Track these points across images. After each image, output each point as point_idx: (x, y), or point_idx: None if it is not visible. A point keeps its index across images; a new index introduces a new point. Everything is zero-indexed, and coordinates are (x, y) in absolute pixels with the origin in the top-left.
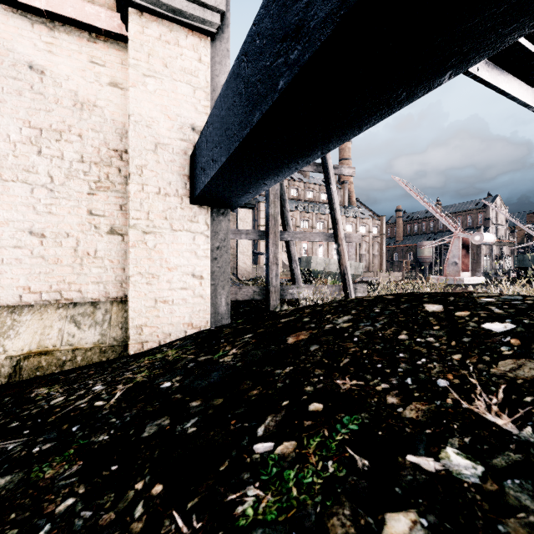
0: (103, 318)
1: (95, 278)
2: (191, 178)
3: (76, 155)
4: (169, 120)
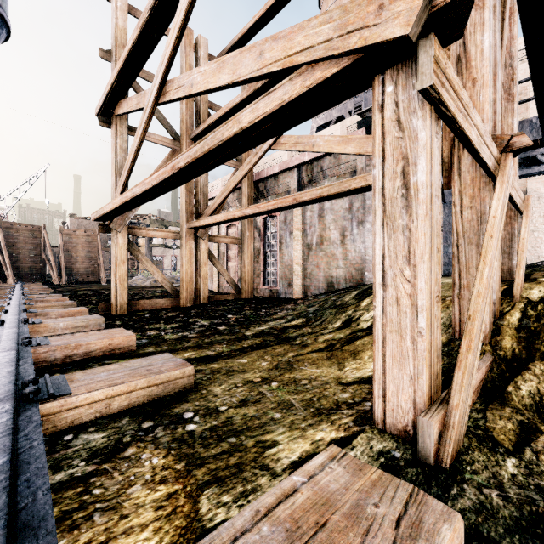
0: None
1: None
2: None
3: None
4: None
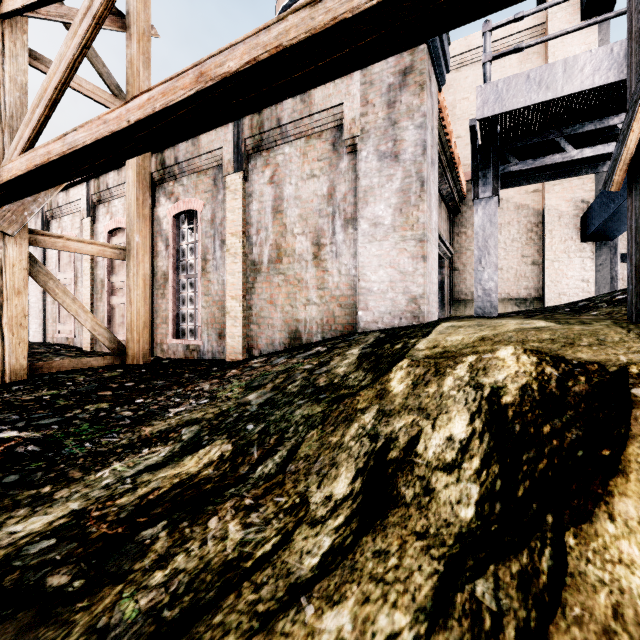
0: (529, 305)
1: (524, 287)
2: (581, 229)
3: (515, 231)
4: (567, 202)
